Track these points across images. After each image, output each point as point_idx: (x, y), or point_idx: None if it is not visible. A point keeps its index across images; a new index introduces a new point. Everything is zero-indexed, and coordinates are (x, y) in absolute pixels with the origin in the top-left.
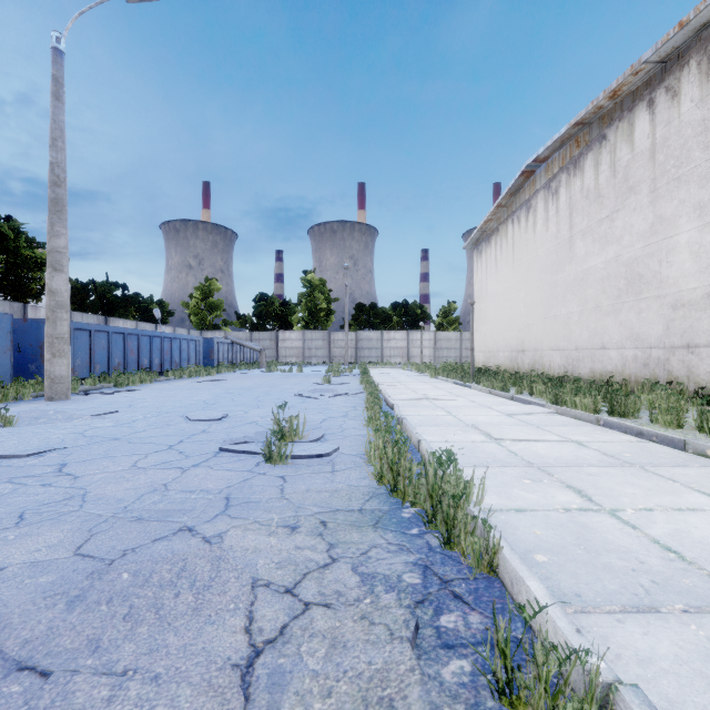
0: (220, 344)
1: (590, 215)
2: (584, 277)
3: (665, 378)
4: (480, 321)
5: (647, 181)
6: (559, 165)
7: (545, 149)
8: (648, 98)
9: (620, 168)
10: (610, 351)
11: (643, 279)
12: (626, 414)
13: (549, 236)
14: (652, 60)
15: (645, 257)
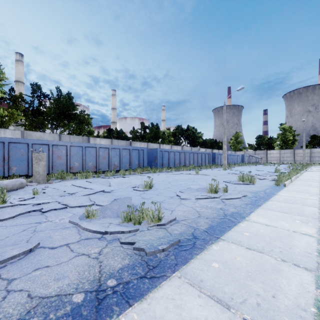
0: (245, 156)
1: None
2: None
3: None
4: None
5: None
6: None
7: None
8: None
9: None
10: None
11: None
12: None
13: None
14: None
15: None
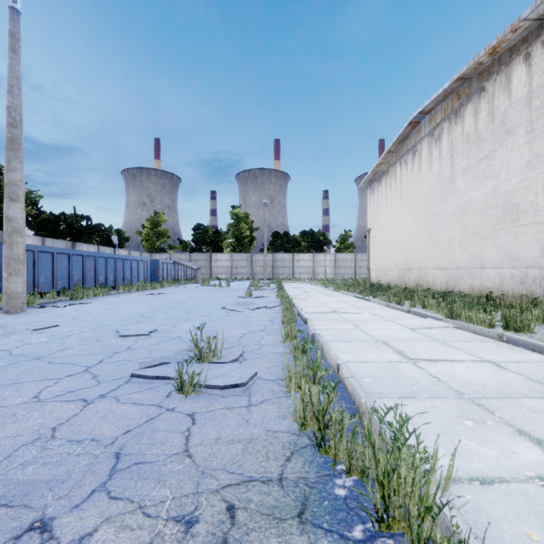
0: (164, 264)
1: (470, 156)
2: (464, 208)
3: (541, 294)
4: (373, 245)
5: (524, 124)
6: (442, 116)
7: (430, 102)
8: (525, 52)
9: (498, 114)
10: (489, 270)
11: (520, 208)
12: (521, 329)
13: (433, 175)
14: (531, 17)
15: (521, 190)
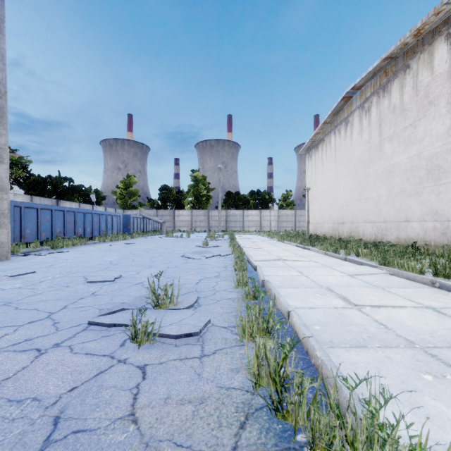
0: (134, 218)
1: (396, 124)
2: (391, 170)
3: None
4: (311, 202)
5: (445, 95)
6: (371, 91)
7: (361, 79)
8: (446, 33)
9: (422, 87)
10: (413, 223)
11: (442, 169)
12: (450, 275)
13: (363, 142)
14: None
15: (443, 153)
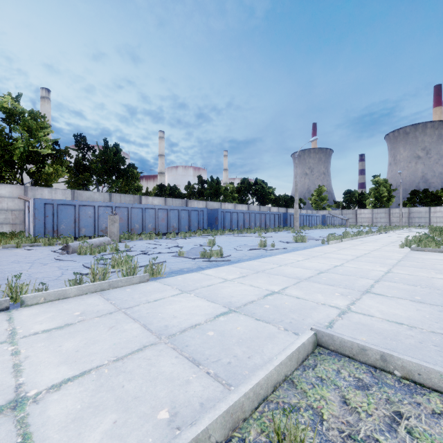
0: (327, 217)
1: None
2: None
3: None
4: None
5: None
6: None
7: None
8: None
9: None
10: None
11: None
12: None
13: None
14: None
15: None
